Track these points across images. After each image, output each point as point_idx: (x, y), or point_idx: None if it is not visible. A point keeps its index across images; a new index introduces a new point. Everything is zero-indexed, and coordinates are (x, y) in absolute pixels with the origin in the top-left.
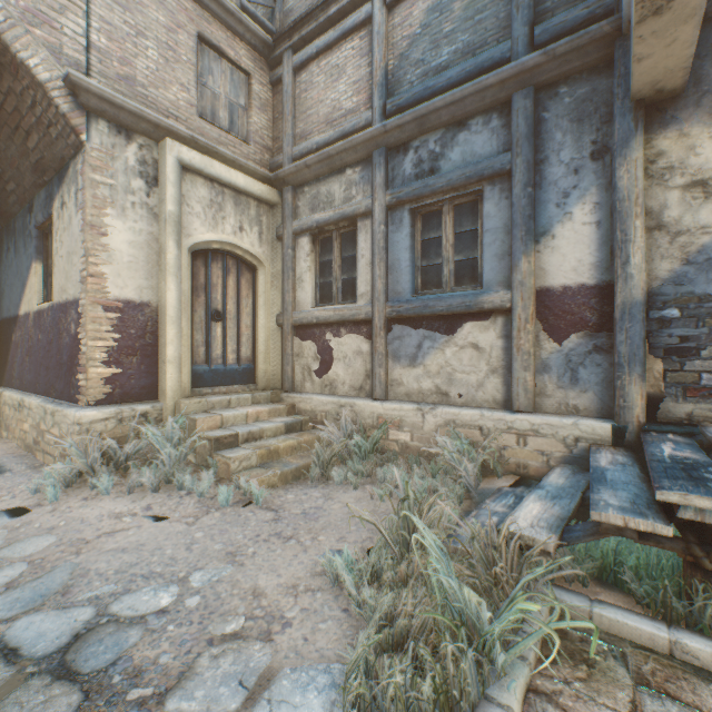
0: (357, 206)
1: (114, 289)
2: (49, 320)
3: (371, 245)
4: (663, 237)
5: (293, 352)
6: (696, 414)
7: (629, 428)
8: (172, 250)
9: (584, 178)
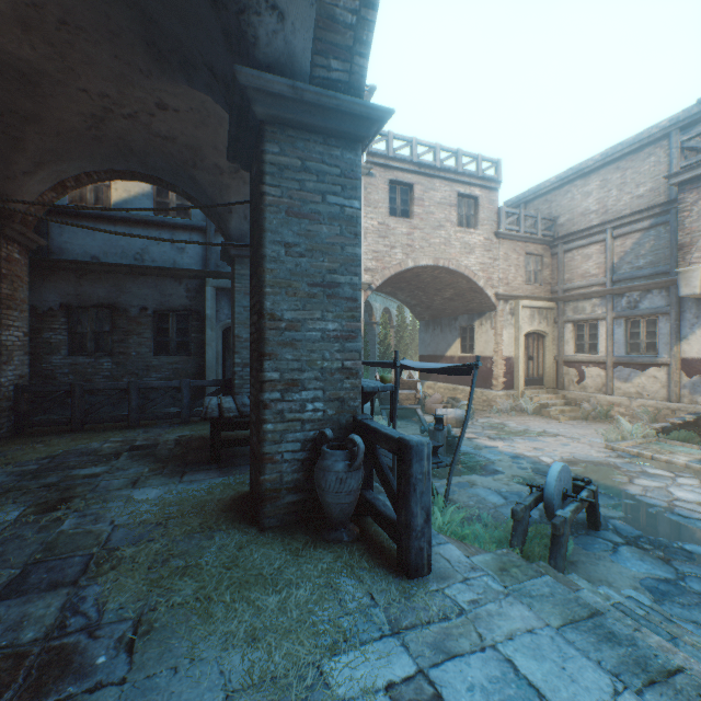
0: (597, 315)
1: (503, 353)
2: (470, 361)
3: (604, 332)
4: None
5: (562, 372)
6: None
7: None
8: (520, 338)
9: (699, 320)
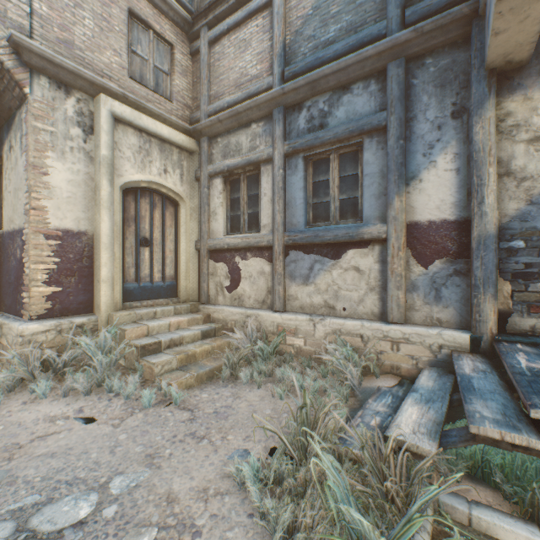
0: (260, 154)
1: (54, 220)
2: (0, 246)
3: (271, 185)
4: (511, 182)
5: (208, 271)
6: (538, 327)
7: (483, 338)
8: (106, 188)
9: (446, 133)
